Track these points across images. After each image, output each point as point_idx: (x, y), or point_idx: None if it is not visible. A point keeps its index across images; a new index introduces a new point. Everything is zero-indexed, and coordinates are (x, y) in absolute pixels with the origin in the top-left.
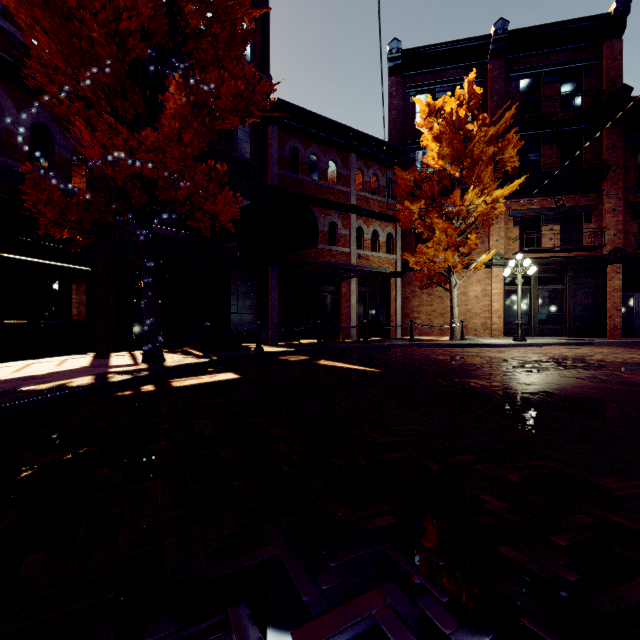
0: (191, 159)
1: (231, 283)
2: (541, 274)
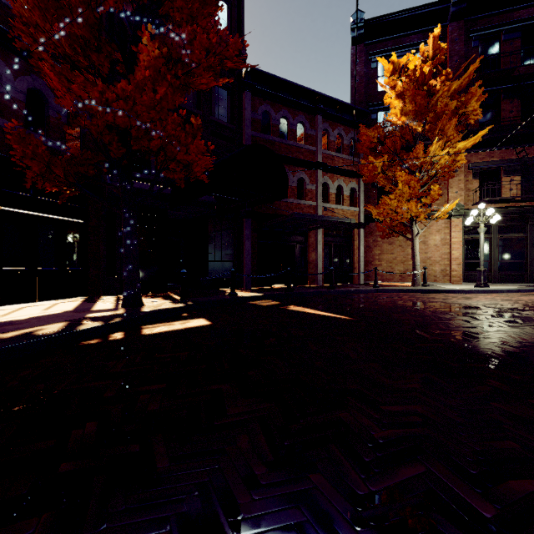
0: (166, 112)
1: (209, 234)
2: (501, 223)
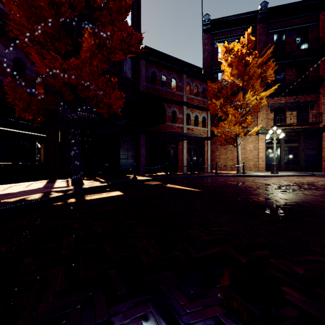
0: (97, 75)
1: (120, 143)
2: (286, 138)
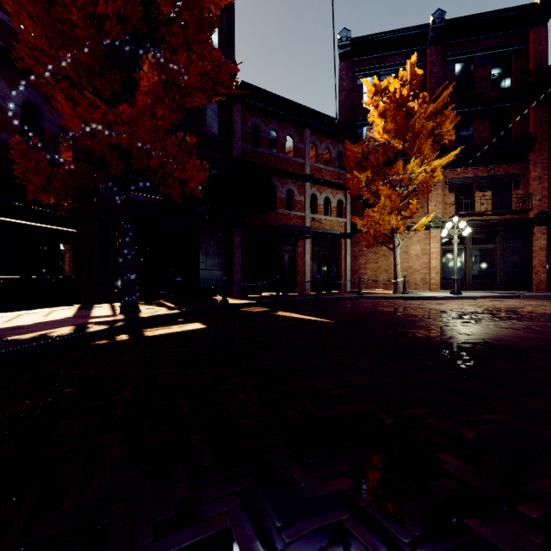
0: (163, 132)
1: (200, 243)
2: (474, 235)
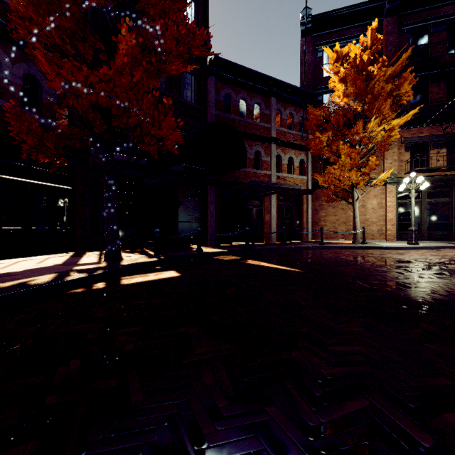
0: (141, 94)
1: (179, 199)
2: (429, 189)
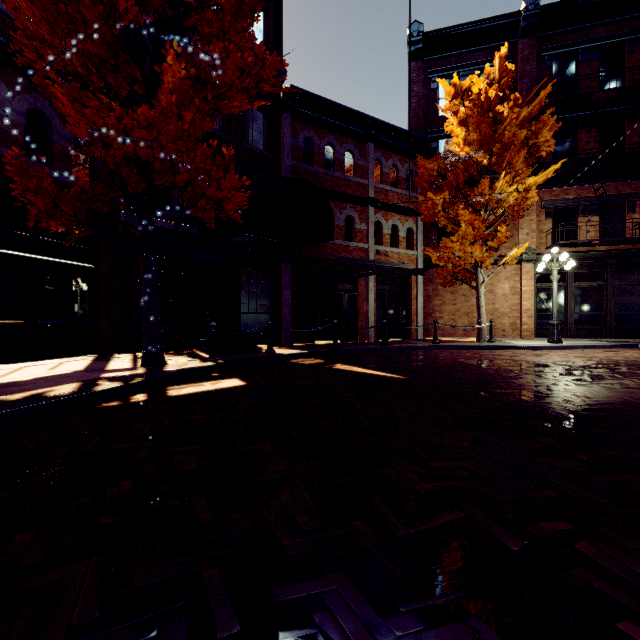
0: (193, 141)
1: (242, 281)
2: (577, 270)
